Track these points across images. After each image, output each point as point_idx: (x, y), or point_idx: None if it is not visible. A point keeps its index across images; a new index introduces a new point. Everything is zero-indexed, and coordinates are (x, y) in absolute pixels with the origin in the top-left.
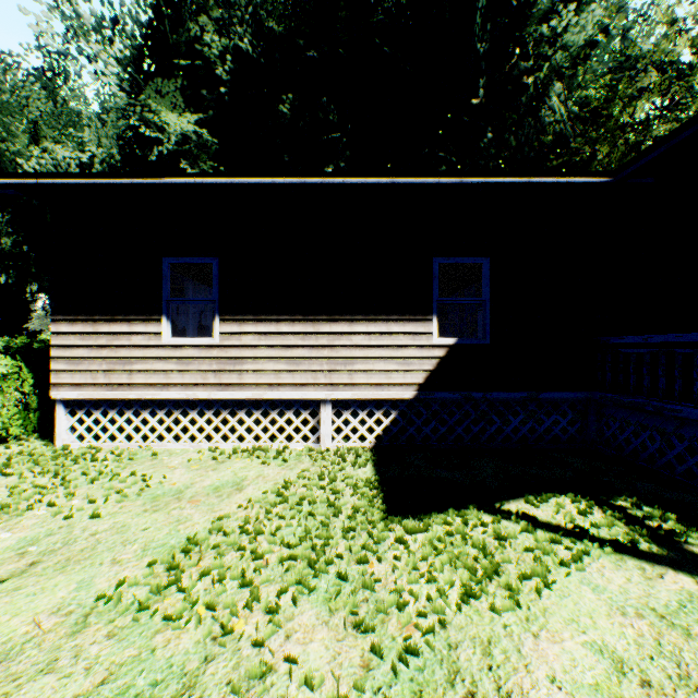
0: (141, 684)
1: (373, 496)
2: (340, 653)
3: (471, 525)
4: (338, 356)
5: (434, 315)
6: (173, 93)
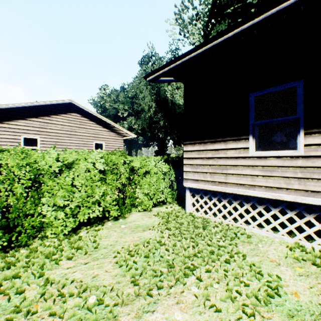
0: None
1: None
2: None
3: None
4: None
5: None
6: (225, 27)
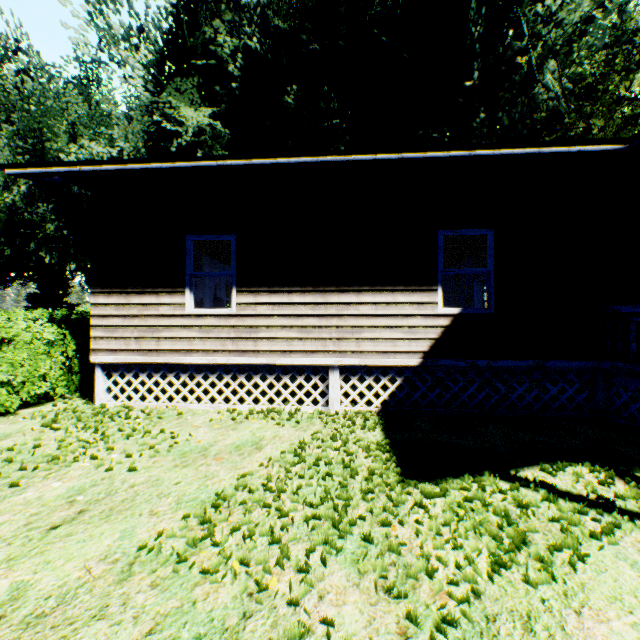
0: (185, 636)
1: (386, 459)
2: (375, 618)
3: (489, 491)
4: (346, 324)
5: (439, 286)
6: (191, 90)
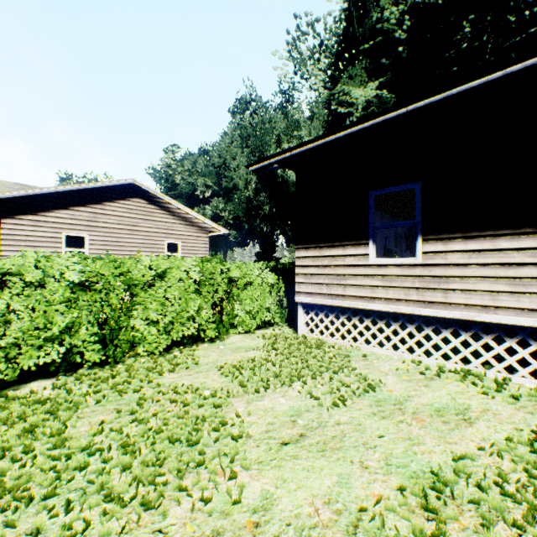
0: None
1: None
2: None
3: None
4: None
5: None
6: (360, 71)
